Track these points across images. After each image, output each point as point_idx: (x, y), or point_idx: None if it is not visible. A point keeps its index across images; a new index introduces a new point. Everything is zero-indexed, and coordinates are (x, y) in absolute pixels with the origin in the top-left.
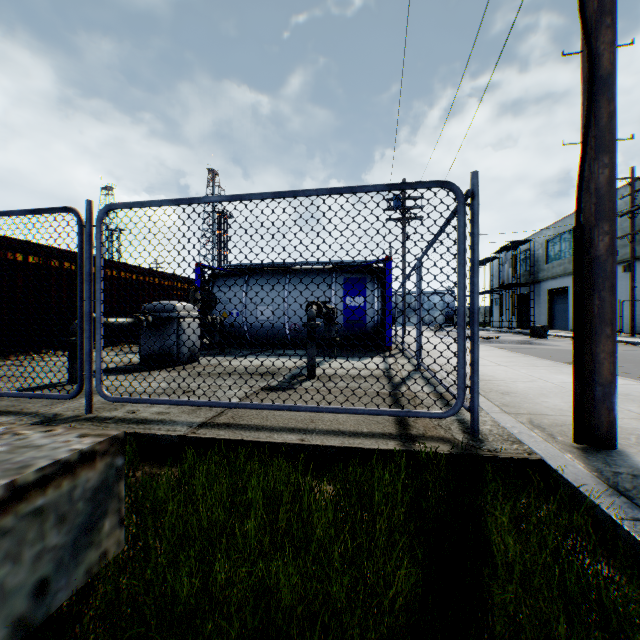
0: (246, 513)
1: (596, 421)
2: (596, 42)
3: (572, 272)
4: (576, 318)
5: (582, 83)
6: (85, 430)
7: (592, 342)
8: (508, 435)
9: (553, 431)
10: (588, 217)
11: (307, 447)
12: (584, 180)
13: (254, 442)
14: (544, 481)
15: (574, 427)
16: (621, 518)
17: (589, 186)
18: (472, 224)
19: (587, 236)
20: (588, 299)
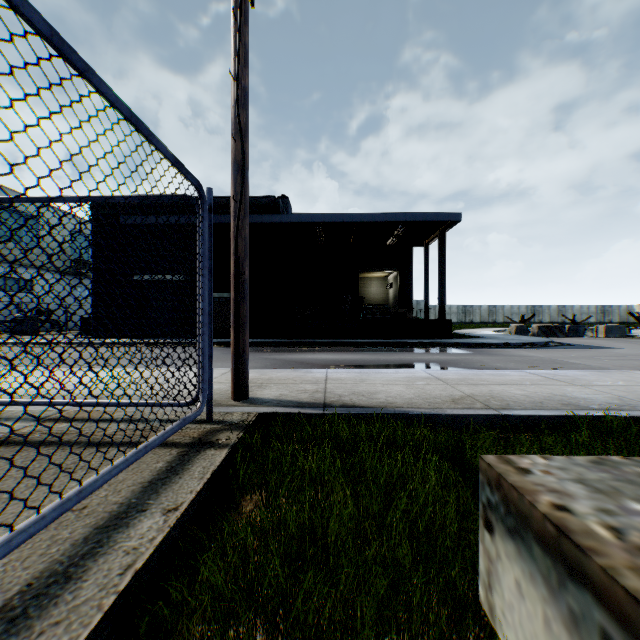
0: (344, 547)
1: (246, 383)
2: (246, 145)
3: (236, 287)
4: (238, 318)
5: (238, 163)
6: (515, 478)
7: (244, 333)
8: (215, 412)
9: (213, 402)
10: (242, 253)
11: (189, 509)
12: (239, 228)
13: (139, 573)
14: (262, 425)
15: (237, 391)
16: (323, 411)
17: (243, 233)
18: (211, 234)
19: (241, 265)
20: (242, 306)
